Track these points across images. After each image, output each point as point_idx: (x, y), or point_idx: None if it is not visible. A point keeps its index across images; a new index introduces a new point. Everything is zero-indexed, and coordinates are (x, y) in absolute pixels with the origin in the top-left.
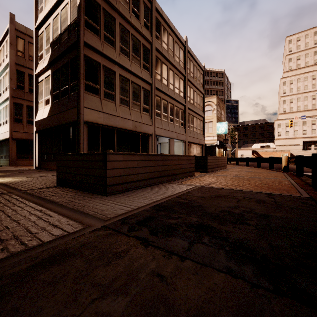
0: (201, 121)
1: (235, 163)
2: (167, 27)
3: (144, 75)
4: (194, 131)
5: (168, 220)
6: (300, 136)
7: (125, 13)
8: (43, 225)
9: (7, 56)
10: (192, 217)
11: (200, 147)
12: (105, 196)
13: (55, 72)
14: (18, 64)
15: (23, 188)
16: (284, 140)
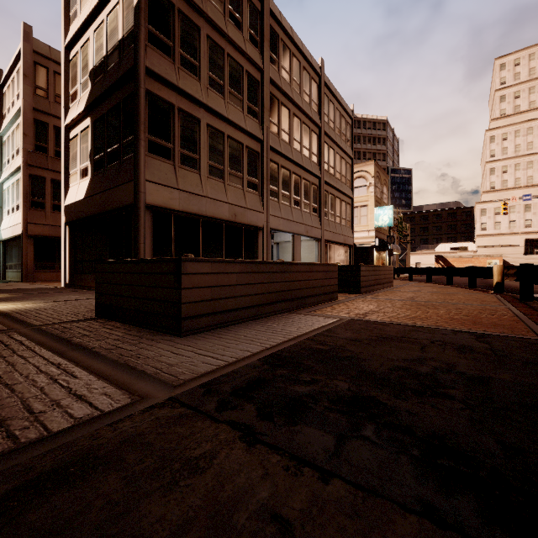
0: (348, 205)
1: (406, 277)
2: (290, 43)
3: (250, 125)
4: (336, 221)
5: (293, 387)
6: (520, 231)
7: (216, 18)
8: (57, 395)
9: (19, 97)
10: (339, 381)
11: (347, 250)
12: (179, 337)
13: (98, 121)
14: (37, 110)
15: (36, 321)
16: (491, 237)
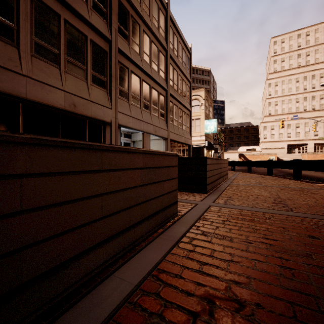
0: (188, 115)
1: None
2: None
3: (96, 20)
4: (179, 126)
5: None
6: (285, 140)
7: None
8: None
9: None
10: None
11: (186, 148)
12: None
13: None
14: None
15: None
16: (269, 143)
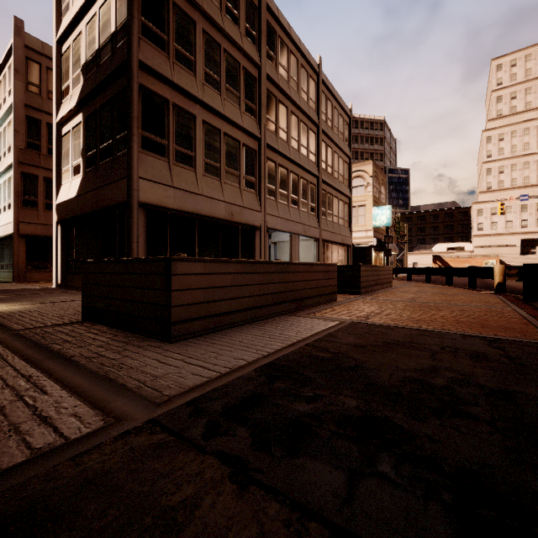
0: (346, 205)
1: (404, 277)
2: (287, 40)
3: (247, 122)
4: (334, 221)
5: (293, 405)
6: (516, 231)
7: (212, 12)
8: (17, 417)
9: (11, 93)
10: (345, 397)
11: (345, 250)
12: (168, 343)
13: (90, 117)
14: (29, 106)
15: (16, 325)
16: (488, 237)
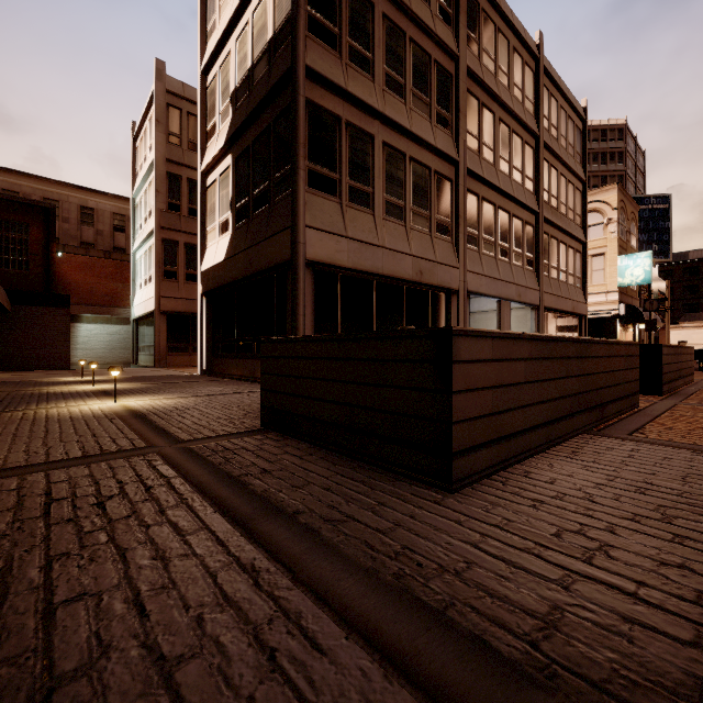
0: (578, 254)
1: None
2: (494, 13)
3: (441, 139)
4: (561, 279)
5: None
6: None
7: None
8: None
9: (152, 148)
10: None
11: (575, 323)
12: (445, 491)
13: (241, 157)
14: (170, 161)
15: (181, 432)
16: None
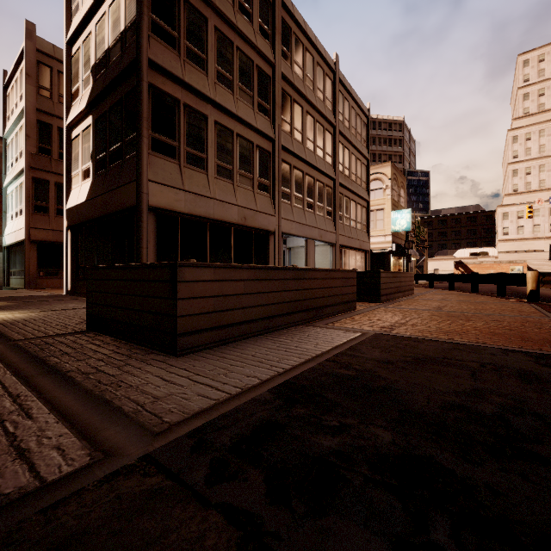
0: (364, 208)
1: (425, 284)
2: (303, 37)
3: (261, 122)
4: (352, 225)
5: (315, 437)
6: (545, 236)
7: (225, 8)
8: None
9: (22, 97)
10: (377, 427)
11: (362, 256)
12: (174, 356)
13: (100, 119)
14: (41, 111)
15: (17, 335)
16: (514, 242)
